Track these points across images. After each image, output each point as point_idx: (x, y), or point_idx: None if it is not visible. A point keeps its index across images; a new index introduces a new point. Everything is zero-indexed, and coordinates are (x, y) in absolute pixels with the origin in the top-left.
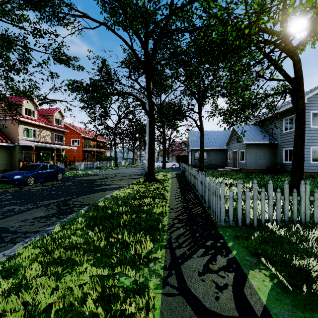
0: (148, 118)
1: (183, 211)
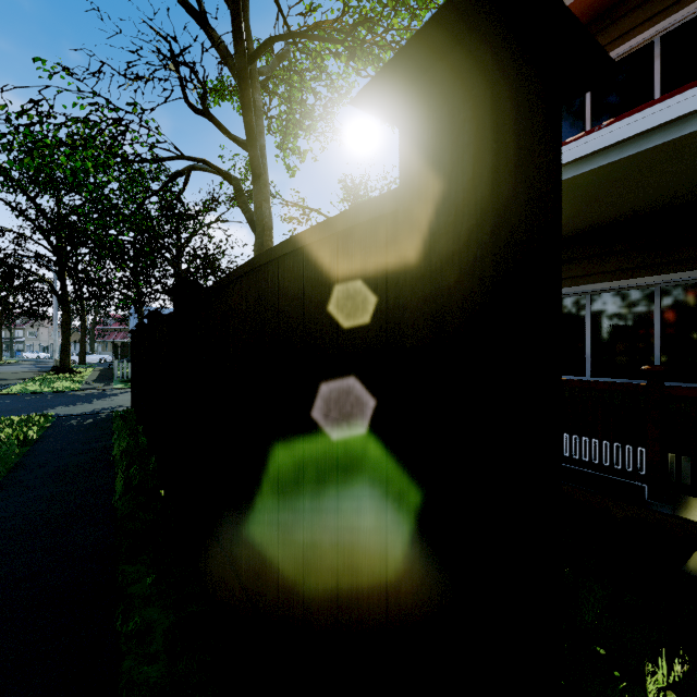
0: (62, 304)
1: (97, 379)
